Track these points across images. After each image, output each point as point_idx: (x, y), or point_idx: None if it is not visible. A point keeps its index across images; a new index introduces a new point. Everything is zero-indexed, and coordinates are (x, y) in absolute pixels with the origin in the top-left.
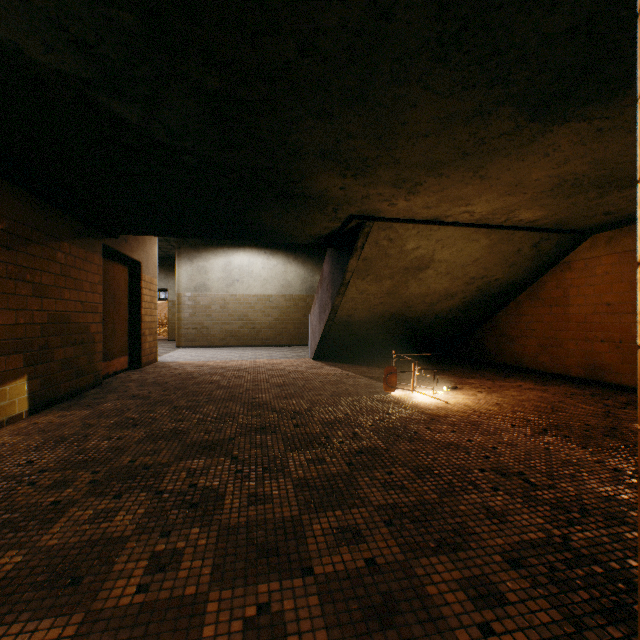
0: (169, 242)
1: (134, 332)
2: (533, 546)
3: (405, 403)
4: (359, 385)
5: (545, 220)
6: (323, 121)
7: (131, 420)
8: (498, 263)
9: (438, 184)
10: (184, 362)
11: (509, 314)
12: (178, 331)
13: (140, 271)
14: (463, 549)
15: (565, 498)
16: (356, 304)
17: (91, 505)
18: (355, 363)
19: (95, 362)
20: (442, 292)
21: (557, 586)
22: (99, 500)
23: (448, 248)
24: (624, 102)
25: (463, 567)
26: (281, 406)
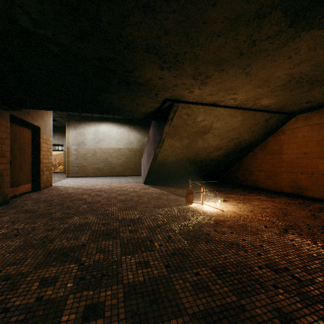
0: (63, 118)
1: (35, 169)
2: None
3: (198, 212)
4: (170, 200)
5: (274, 105)
6: (148, 15)
7: (15, 231)
8: (246, 130)
9: (220, 77)
10: (68, 186)
11: (249, 158)
12: (67, 168)
13: (39, 132)
14: None
15: None
16: (168, 153)
17: None
18: (167, 186)
19: (3, 188)
20: (215, 146)
21: None
22: None
23: (220, 121)
24: None
25: None
26: (122, 216)
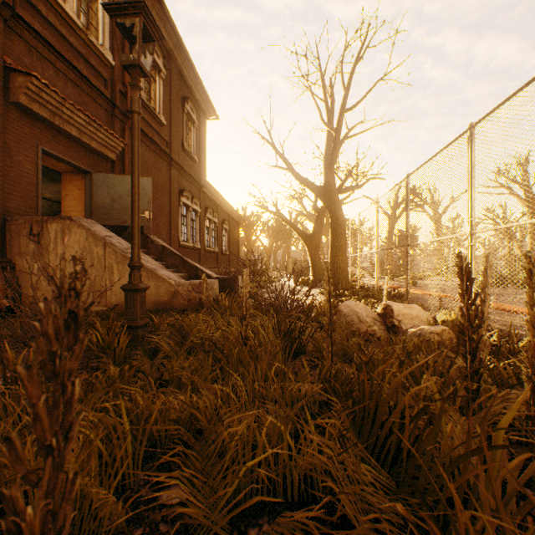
0: None
1: None
2: None
3: None
4: None
5: (55, 198)
6: None
7: None
8: None
9: None
10: None
11: None
12: None
13: None
14: None
15: None
16: None
17: None
18: None
19: None
20: None
21: None
22: None
23: None
24: None
25: None
26: None
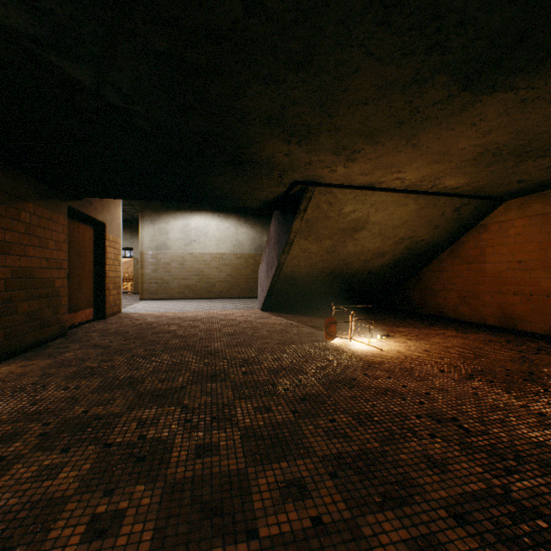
0: (133, 206)
1: (99, 286)
2: (476, 498)
3: (344, 350)
4: (302, 334)
5: (466, 187)
6: (269, 86)
7: (89, 369)
8: (424, 225)
9: (374, 152)
10: (145, 313)
11: (433, 270)
12: (141, 285)
13: (104, 231)
14: (408, 503)
15: (499, 444)
16: (299, 261)
17: (37, 460)
18: (298, 313)
19: (60, 314)
20: (375, 251)
21: (506, 545)
22: (46, 455)
23: (381, 211)
24: (550, 72)
25: (410, 525)
26: (231, 354)
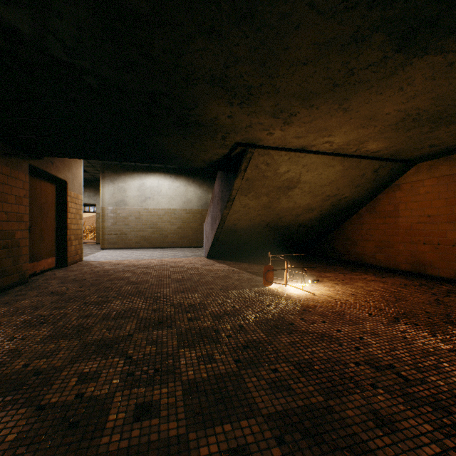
0: (96, 168)
1: (61, 237)
2: None
3: (280, 295)
4: (243, 279)
5: (385, 151)
6: (213, 41)
7: (41, 317)
8: (347, 184)
9: (309, 115)
10: (104, 261)
11: (353, 223)
12: (102, 236)
13: (66, 188)
14: None
15: (440, 395)
16: (240, 215)
17: None
18: (239, 261)
19: (20, 263)
20: (305, 206)
21: None
22: None
23: (311, 172)
24: None
25: None
26: (178, 300)
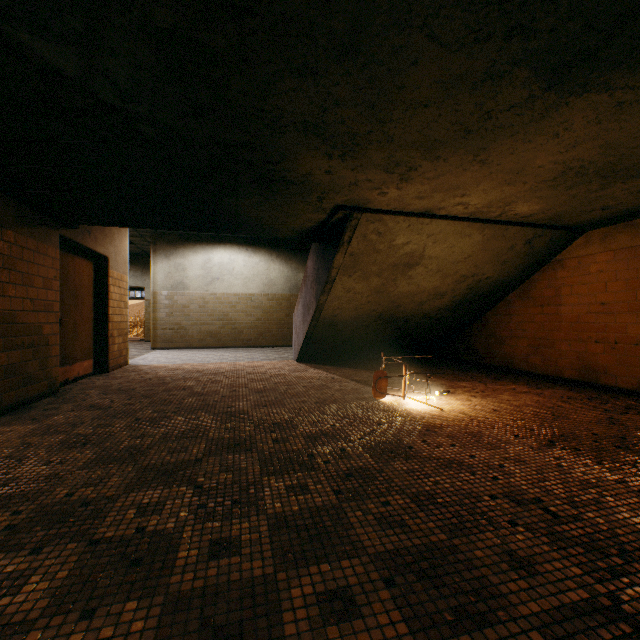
0: (144, 237)
1: (100, 333)
2: (578, 613)
3: (396, 411)
4: (346, 390)
5: (541, 215)
6: (306, 81)
7: (81, 437)
8: (490, 260)
9: (434, 169)
10: (157, 365)
11: (499, 314)
12: (154, 332)
13: (107, 266)
14: (490, 623)
15: (597, 534)
16: (342, 303)
17: None
18: (341, 365)
19: (49, 367)
20: (432, 291)
21: None
22: (9, 557)
23: (440, 244)
24: None
25: None
26: (260, 416)
